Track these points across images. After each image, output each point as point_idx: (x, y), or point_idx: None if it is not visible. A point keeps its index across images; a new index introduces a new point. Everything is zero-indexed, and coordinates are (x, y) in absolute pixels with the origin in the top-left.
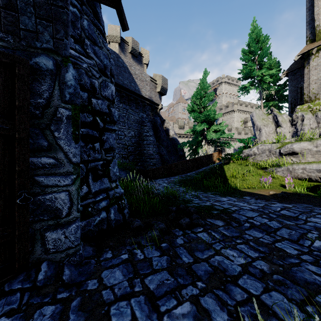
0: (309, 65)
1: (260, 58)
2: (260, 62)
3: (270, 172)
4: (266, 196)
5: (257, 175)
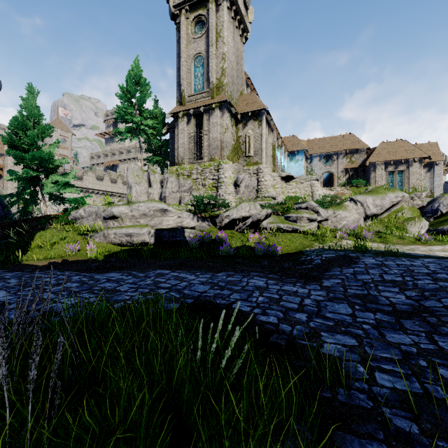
0: (178, 128)
1: (137, 102)
2: (140, 107)
3: (89, 239)
4: (31, 267)
5: (72, 242)
